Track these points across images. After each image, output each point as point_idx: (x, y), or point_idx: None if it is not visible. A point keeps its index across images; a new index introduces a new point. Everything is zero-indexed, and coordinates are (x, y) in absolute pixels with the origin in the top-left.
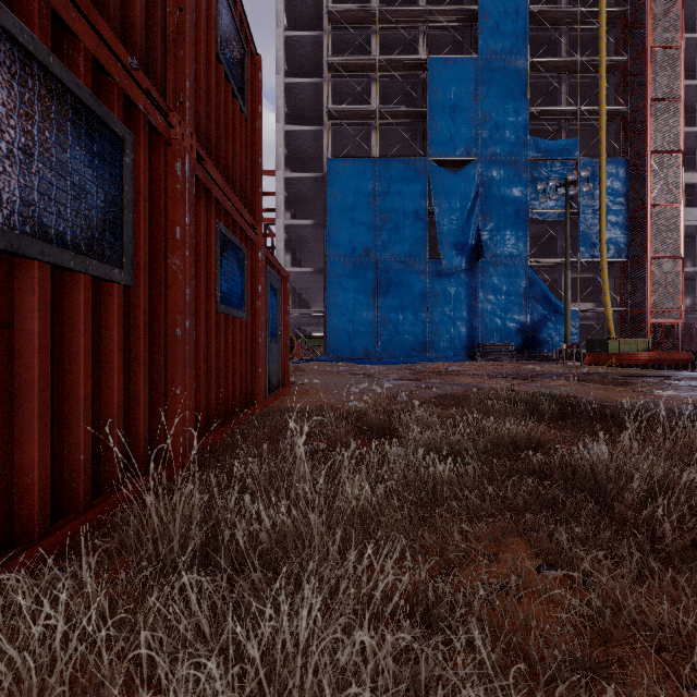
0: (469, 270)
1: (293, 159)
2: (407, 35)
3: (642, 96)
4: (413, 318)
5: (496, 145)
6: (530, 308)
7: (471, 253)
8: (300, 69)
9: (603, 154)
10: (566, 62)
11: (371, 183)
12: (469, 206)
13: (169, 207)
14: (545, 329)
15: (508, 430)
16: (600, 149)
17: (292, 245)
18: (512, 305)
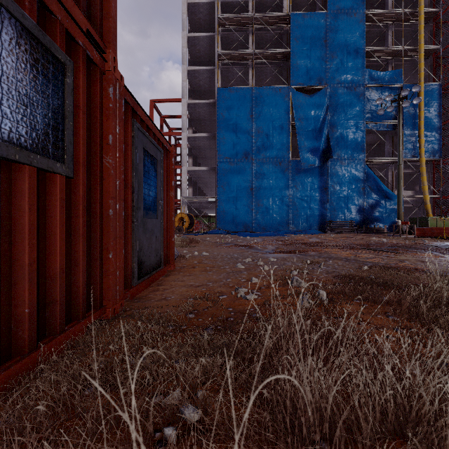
0: (321, 167)
1: (194, 92)
2: None
3: (448, 39)
4: (279, 202)
5: (340, 76)
6: (366, 195)
7: (322, 154)
8: (198, 28)
9: (422, 80)
10: (393, 14)
11: (249, 105)
12: (321, 120)
13: None
14: (377, 210)
15: None
16: (419, 77)
17: (193, 152)
18: (353, 192)
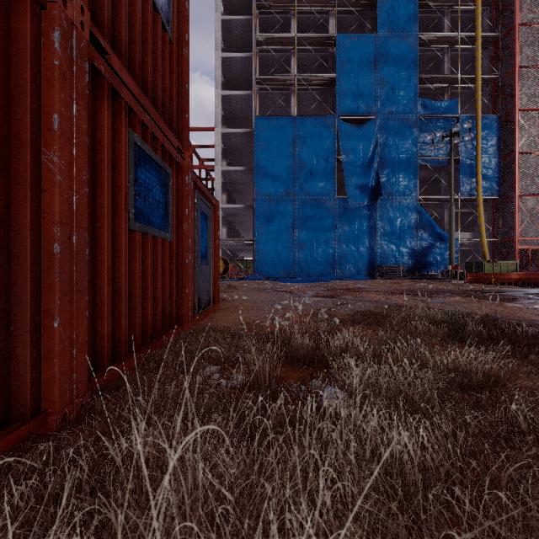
0: (370, 206)
1: (228, 119)
2: (320, 17)
3: (509, 65)
4: (324, 245)
5: (391, 105)
6: (420, 237)
7: (371, 192)
8: (233, 46)
9: (479, 111)
10: (449, 38)
11: (291, 136)
12: (370, 154)
13: (44, 88)
14: (431, 254)
15: (451, 361)
16: (477, 108)
17: (227, 187)
18: (405, 234)
